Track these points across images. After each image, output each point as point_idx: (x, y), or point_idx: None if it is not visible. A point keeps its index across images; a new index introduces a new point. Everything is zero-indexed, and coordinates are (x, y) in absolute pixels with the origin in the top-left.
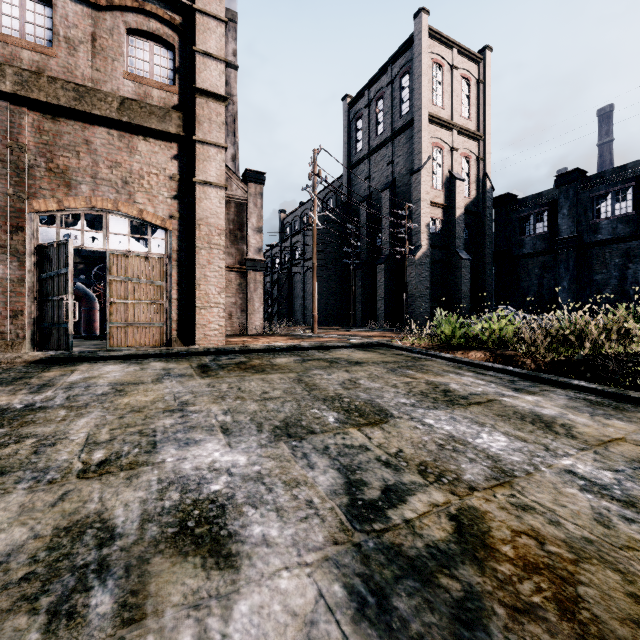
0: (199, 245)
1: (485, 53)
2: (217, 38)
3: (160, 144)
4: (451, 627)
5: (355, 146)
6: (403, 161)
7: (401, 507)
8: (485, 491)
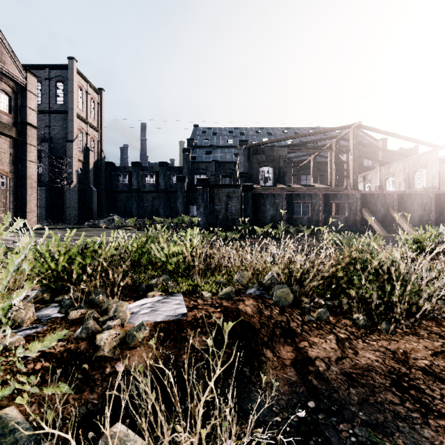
0: (28, 186)
1: (102, 91)
2: (34, 102)
3: (5, 139)
4: None
5: None
6: (58, 130)
7: None
8: None
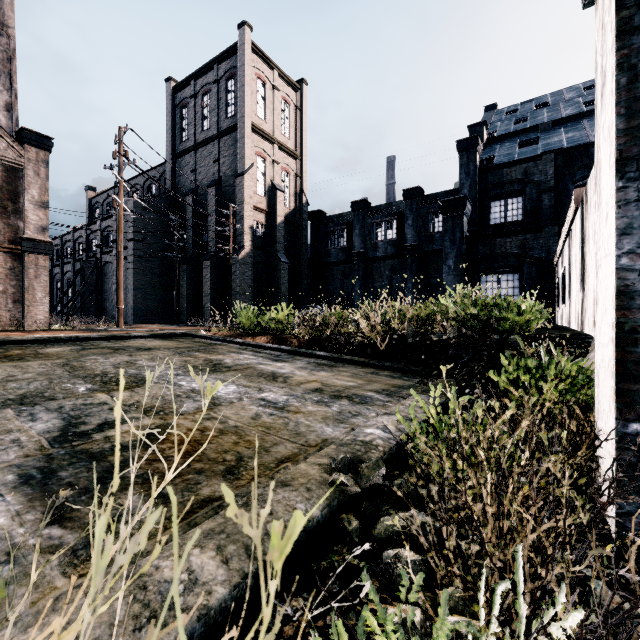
0: None
1: (302, 85)
2: None
3: None
4: (98, 475)
5: (180, 134)
6: (229, 162)
7: (108, 431)
8: (189, 415)
